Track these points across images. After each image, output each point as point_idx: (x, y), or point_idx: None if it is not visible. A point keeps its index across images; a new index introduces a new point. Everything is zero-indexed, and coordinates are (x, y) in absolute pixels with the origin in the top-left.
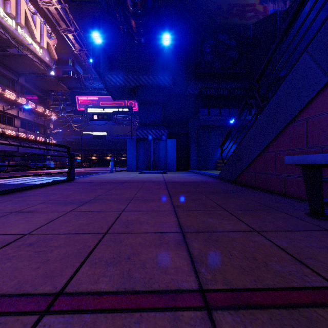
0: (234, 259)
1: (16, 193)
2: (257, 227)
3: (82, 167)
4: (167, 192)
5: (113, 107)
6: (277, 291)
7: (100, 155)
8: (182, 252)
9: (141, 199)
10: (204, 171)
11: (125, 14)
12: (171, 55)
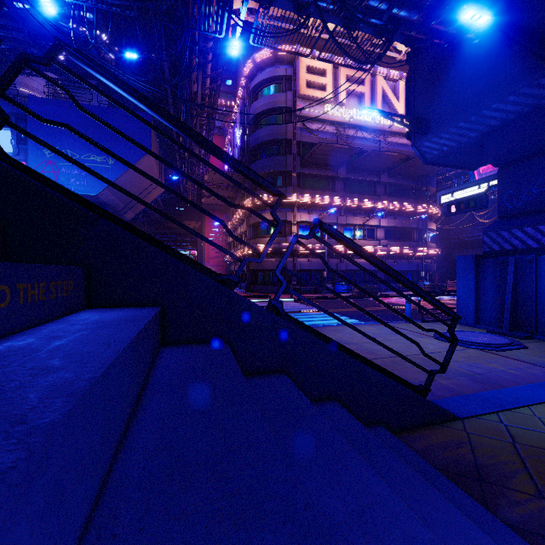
0: None
1: None
2: None
3: None
4: None
5: (487, 180)
6: None
7: None
8: None
9: None
10: None
11: None
12: None
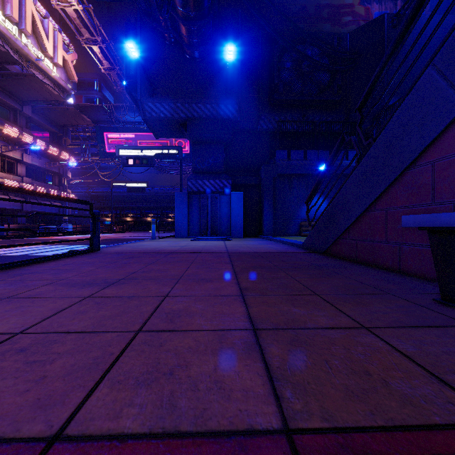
0: (336, 374)
1: (14, 269)
2: (365, 321)
3: (112, 232)
4: (232, 268)
5: (155, 148)
6: (409, 433)
7: (138, 214)
8: (254, 362)
9: (194, 277)
10: (282, 237)
11: (172, 17)
12: (237, 75)
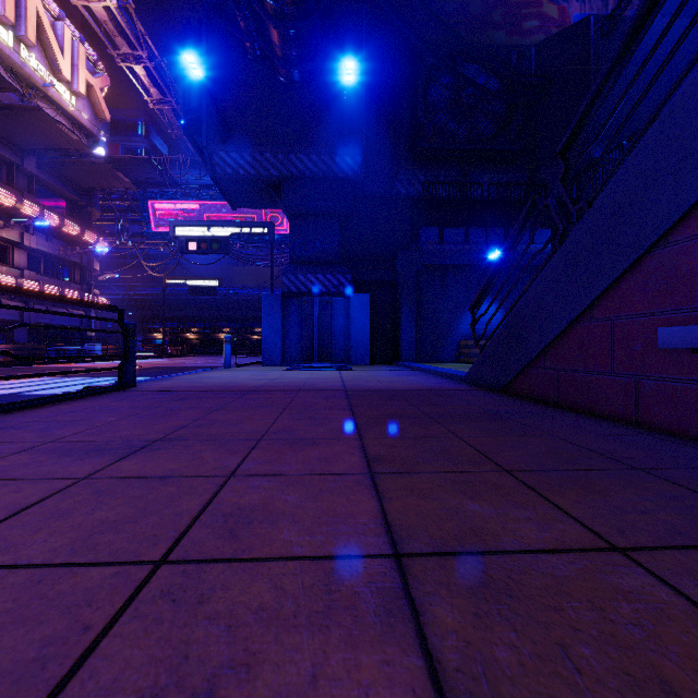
0: (596, 690)
1: None
2: (613, 532)
3: (165, 357)
4: (351, 419)
5: (232, 225)
6: None
7: (206, 329)
8: (402, 654)
9: (286, 436)
10: (431, 365)
11: (257, 15)
12: (360, 109)
